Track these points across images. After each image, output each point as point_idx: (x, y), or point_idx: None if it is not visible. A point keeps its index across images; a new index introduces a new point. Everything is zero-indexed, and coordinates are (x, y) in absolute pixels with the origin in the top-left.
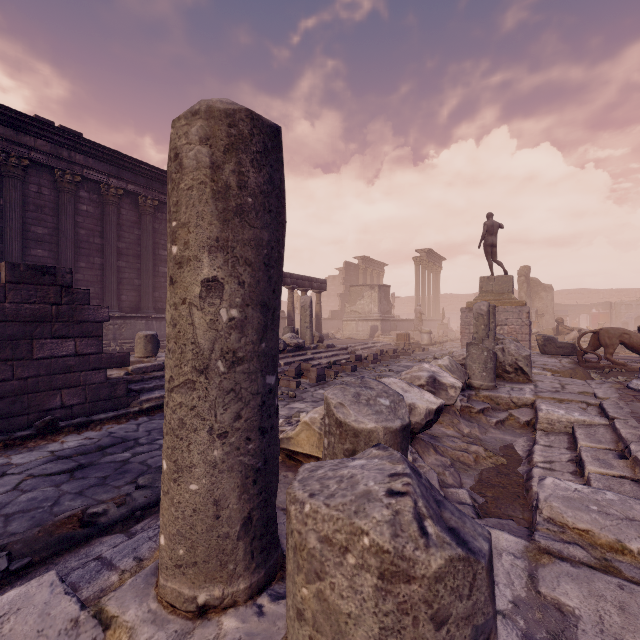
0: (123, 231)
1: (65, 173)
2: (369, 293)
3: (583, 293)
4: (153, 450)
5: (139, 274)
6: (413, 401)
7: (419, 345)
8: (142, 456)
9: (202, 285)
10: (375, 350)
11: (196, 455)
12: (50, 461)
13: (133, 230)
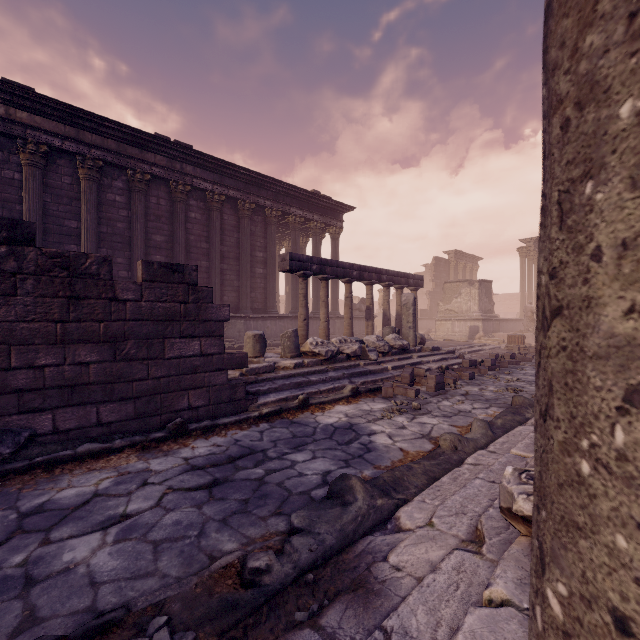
0: (225, 235)
1: (178, 184)
2: (467, 290)
3: None
4: (285, 467)
5: (238, 276)
6: None
7: None
8: (277, 475)
9: None
10: (485, 354)
11: None
12: (185, 471)
13: (233, 234)
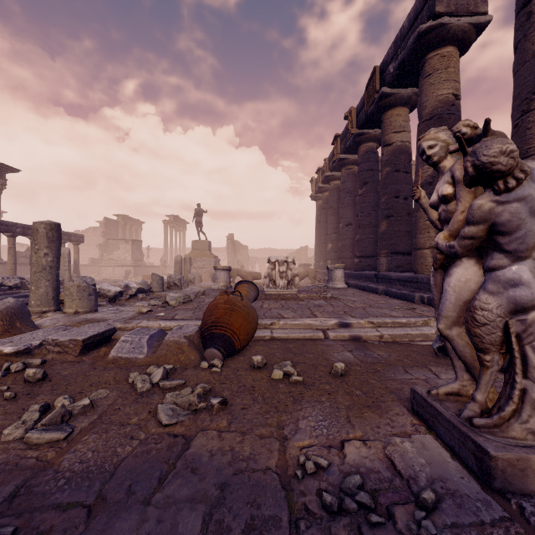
0: None
1: None
2: (124, 245)
3: (271, 251)
4: None
5: None
6: (110, 289)
7: None
8: None
9: (44, 254)
10: None
11: (43, 284)
12: None
13: None
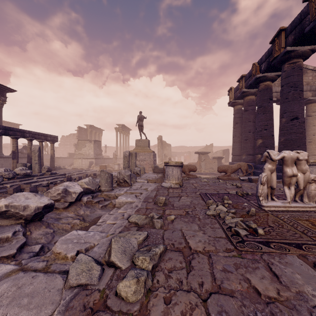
0: None
1: None
2: (89, 144)
3: (183, 147)
4: None
5: None
6: (28, 204)
7: (110, 171)
8: None
9: None
10: None
11: None
12: None
13: None
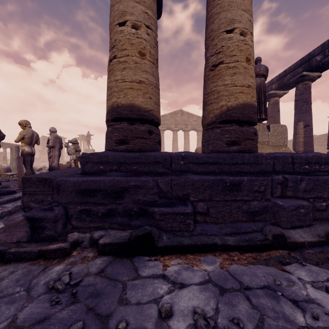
0: None
1: None
2: None
3: None
4: None
5: None
6: (37, 167)
7: None
8: None
9: (14, 155)
10: None
11: (14, 164)
12: None
13: None
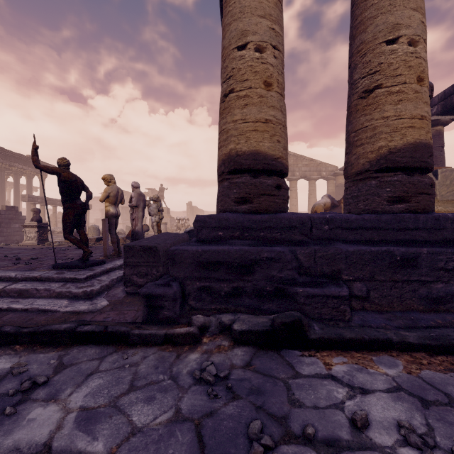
0: None
1: None
2: None
3: None
4: None
5: None
6: None
7: None
8: None
9: None
10: None
11: None
12: None
13: None
